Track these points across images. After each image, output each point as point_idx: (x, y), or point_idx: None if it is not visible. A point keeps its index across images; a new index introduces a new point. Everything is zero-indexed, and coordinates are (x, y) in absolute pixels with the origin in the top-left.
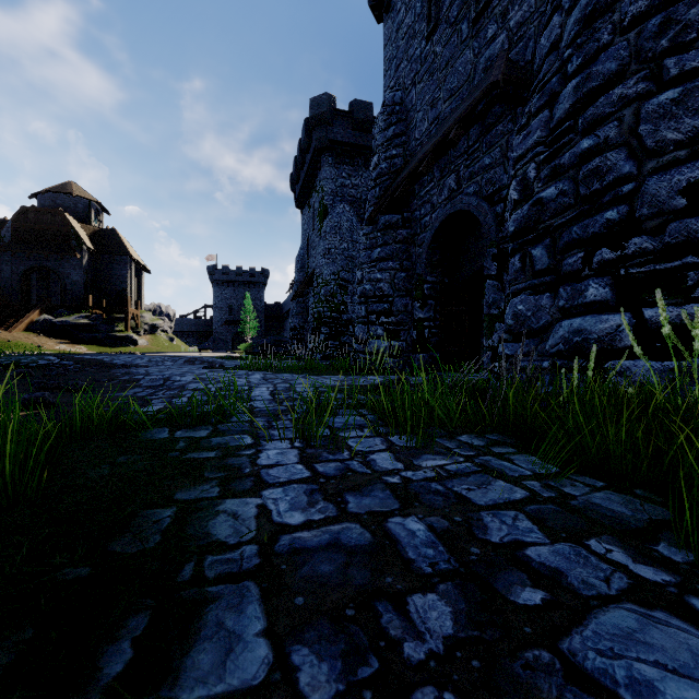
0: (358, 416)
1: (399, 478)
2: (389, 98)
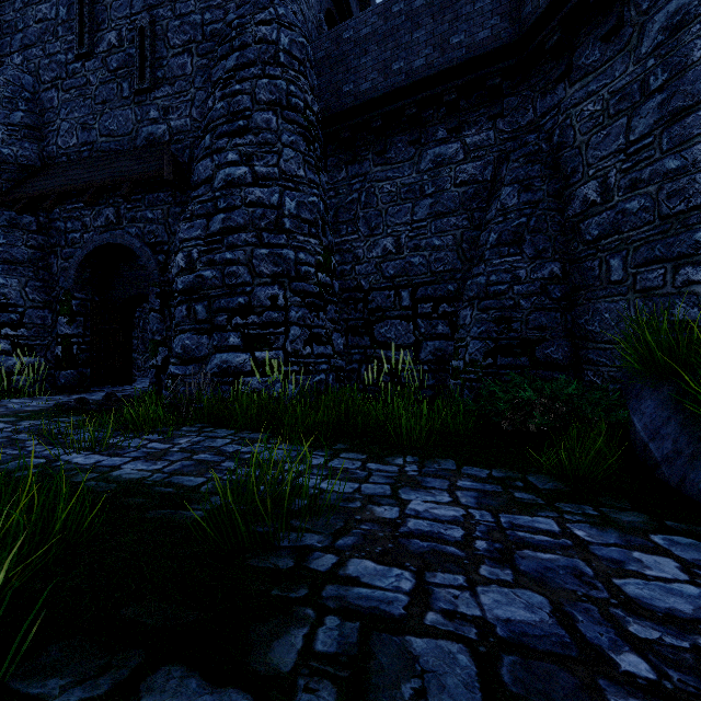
0: (95, 432)
1: (178, 448)
2: (12, 74)
